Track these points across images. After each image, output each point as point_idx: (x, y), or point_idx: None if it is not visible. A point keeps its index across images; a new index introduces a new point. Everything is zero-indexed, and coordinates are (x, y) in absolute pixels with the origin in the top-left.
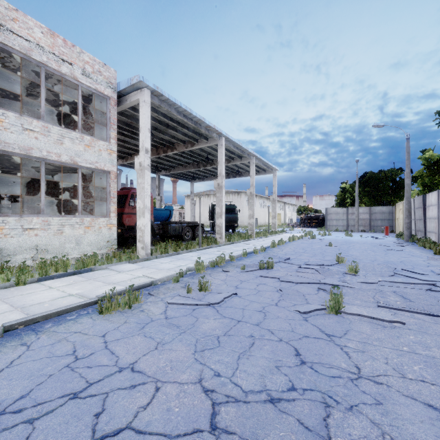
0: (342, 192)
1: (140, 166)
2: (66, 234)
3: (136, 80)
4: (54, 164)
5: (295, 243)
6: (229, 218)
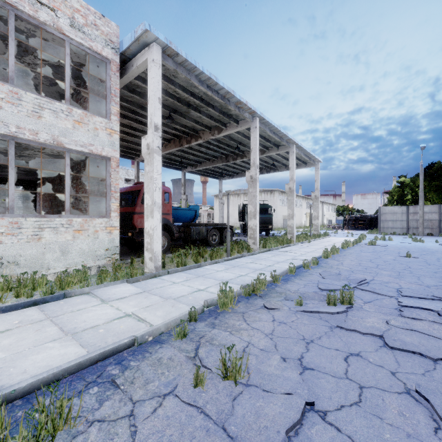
0: (400, 188)
1: (148, 148)
2: (46, 240)
3: (141, 30)
4: (45, 151)
5: (352, 252)
6: (263, 219)
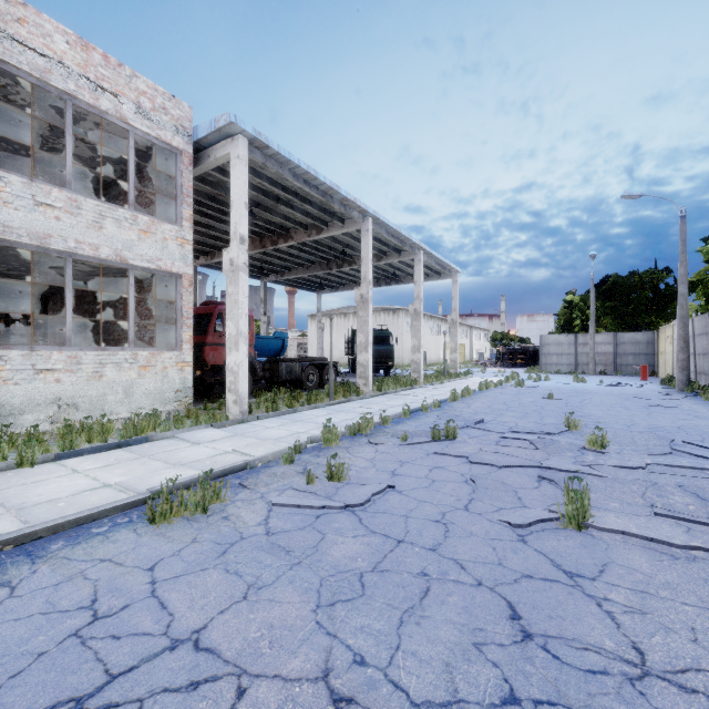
0: (567, 309)
1: (231, 264)
2: (108, 378)
3: (224, 121)
4: (91, 263)
5: (490, 394)
6: (380, 353)
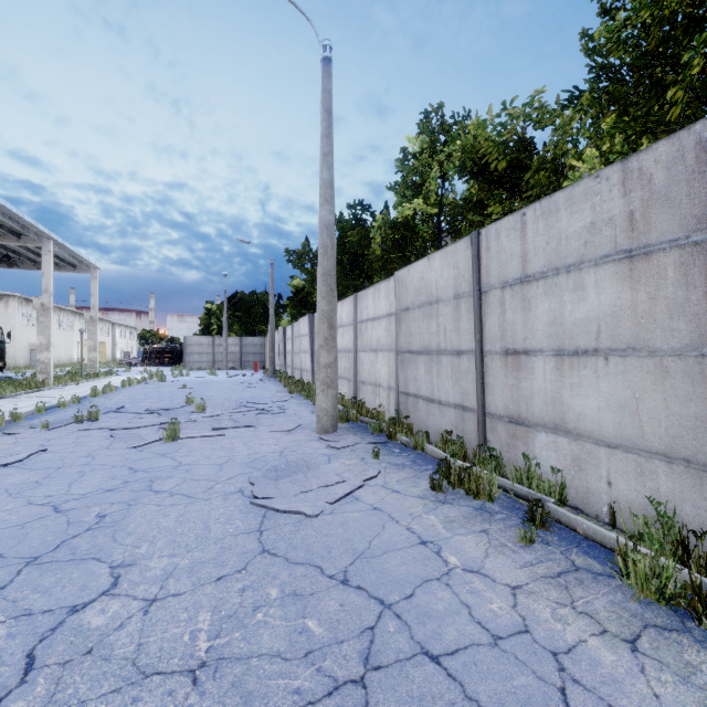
0: (208, 315)
1: None
2: None
3: None
4: None
5: (133, 389)
6: None
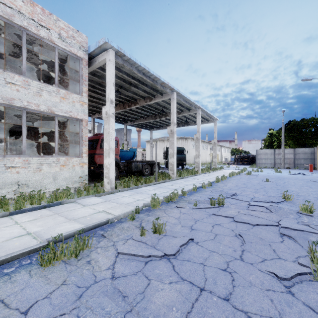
0: (270, 137)
1: (106, 114)
2: (44, 171)
3: (102, 41)
4: (39, 114)
5: (235, 178)
6: (179, 158)
